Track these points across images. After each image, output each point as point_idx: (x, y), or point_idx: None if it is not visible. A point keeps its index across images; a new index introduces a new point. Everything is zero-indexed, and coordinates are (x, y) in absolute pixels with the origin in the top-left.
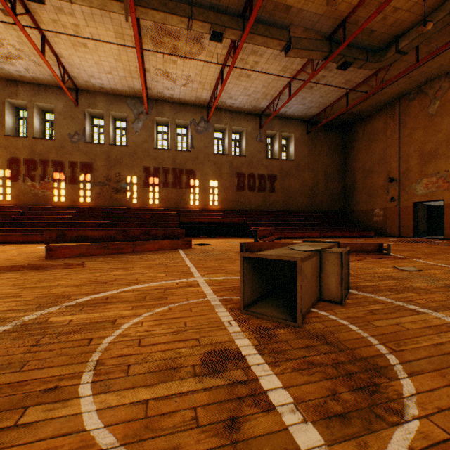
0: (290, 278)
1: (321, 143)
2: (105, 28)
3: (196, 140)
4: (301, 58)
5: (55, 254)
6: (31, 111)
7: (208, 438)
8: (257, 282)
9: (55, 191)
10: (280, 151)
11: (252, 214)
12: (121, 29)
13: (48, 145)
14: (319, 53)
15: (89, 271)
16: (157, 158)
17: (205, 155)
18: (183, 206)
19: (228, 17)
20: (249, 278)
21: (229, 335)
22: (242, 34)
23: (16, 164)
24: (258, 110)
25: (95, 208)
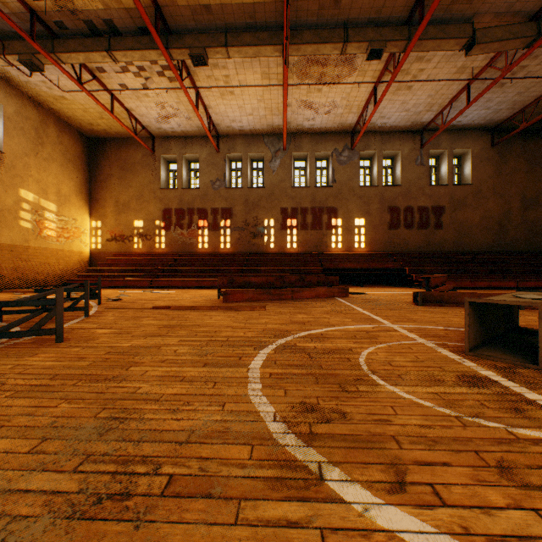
0: (504, 330)
1: (516, 157)
2: (253, 72)
3: (338, 172)
4: (490, 52)
5: (230, 298)
6: (180, 163)
7: (501, 413)
8: (477, 328)
9: (199, 238)
10: (449, 174)
11: (410, 257)
12: (268, 69)
13: (193, 194)
14: (519, 41)
15: (275, 313)
16: (294, 198)
17: (349, 188)
18: (323, 249)
19: (390, 28)
20: (472, 323)
21: (468, 368)
22: (406, 44)
23: (169, 215)
24: (418, 125)
25: (234, 254)
